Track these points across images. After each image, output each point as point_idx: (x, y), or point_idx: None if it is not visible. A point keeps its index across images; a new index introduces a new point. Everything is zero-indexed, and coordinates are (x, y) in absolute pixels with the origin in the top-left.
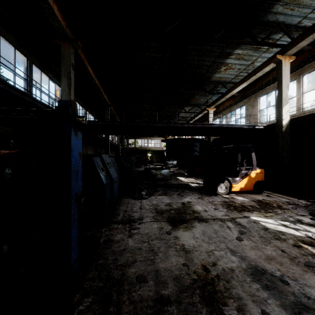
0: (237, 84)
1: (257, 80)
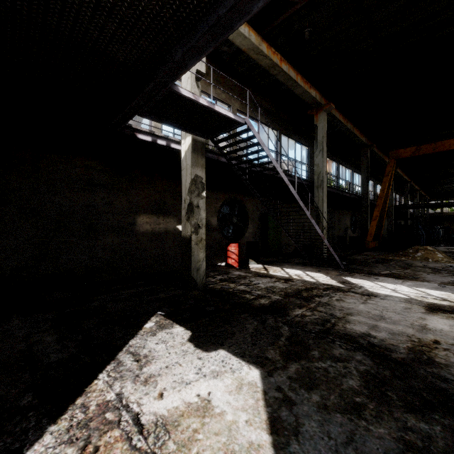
0: None
1: None
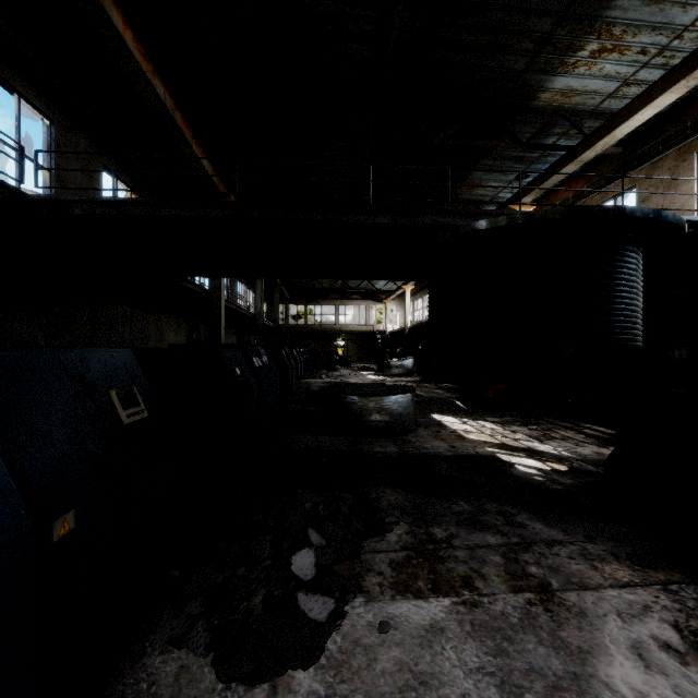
0: (642, 100)
1: (690, 99)
